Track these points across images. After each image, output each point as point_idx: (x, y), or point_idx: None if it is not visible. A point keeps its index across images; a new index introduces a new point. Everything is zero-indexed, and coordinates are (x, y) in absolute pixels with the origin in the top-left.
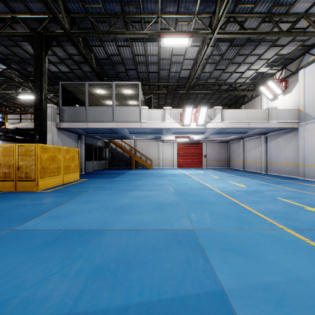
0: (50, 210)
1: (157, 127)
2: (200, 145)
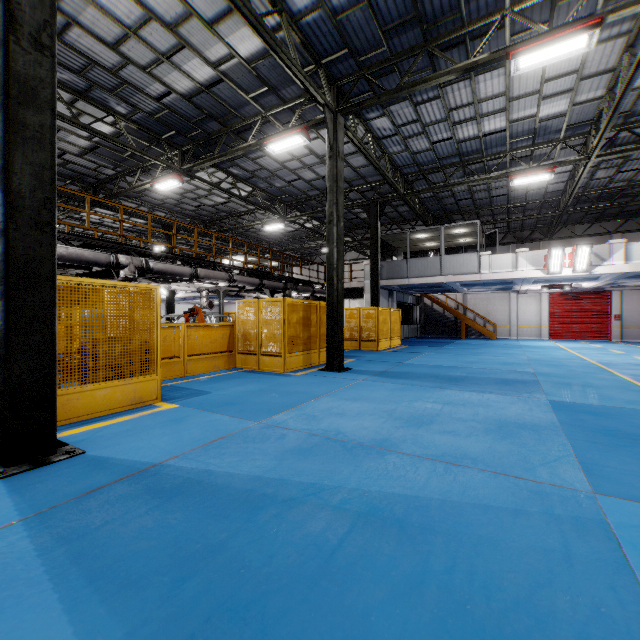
0: (413, 359)
1: (505, 279)
2: (603, 297)
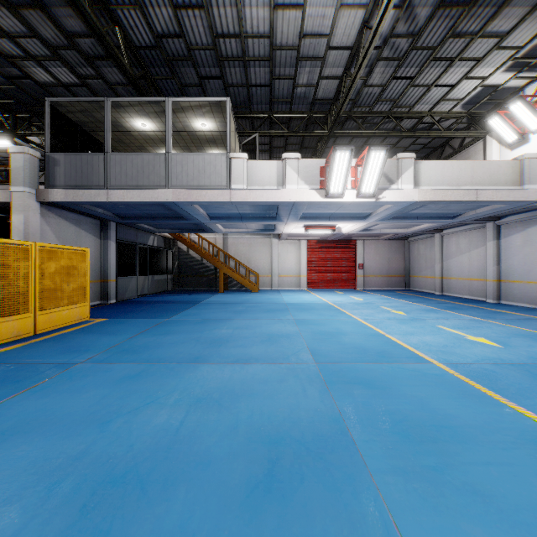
0: None
1: (267, 200)
2: (351, 246)
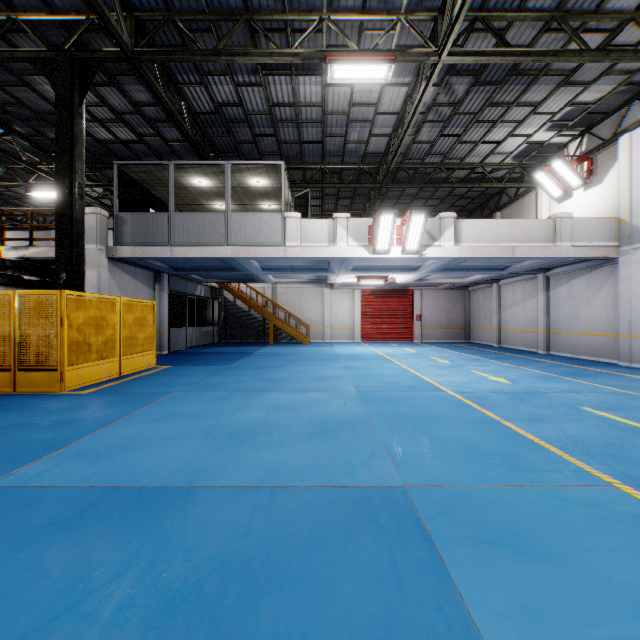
0: (82, 438)
1: (319, 257)
2: (408, 296)
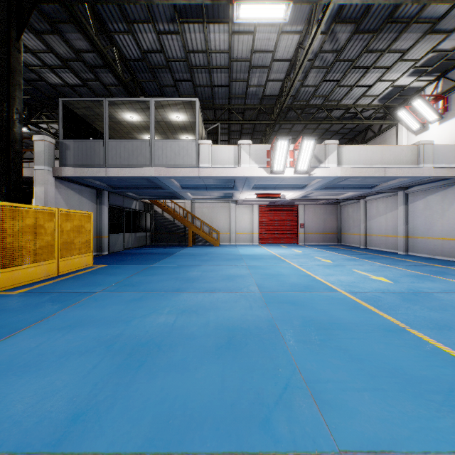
0: None
1: (227, 176)
2: (294, 209)
